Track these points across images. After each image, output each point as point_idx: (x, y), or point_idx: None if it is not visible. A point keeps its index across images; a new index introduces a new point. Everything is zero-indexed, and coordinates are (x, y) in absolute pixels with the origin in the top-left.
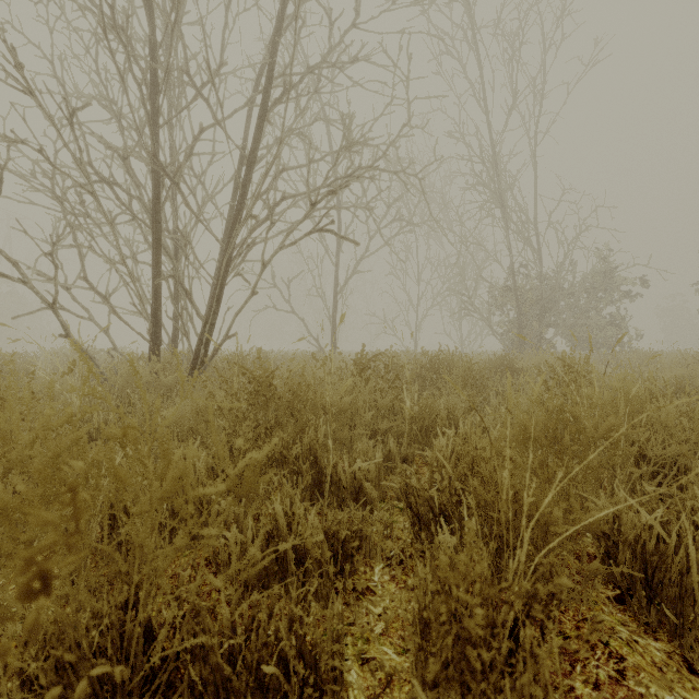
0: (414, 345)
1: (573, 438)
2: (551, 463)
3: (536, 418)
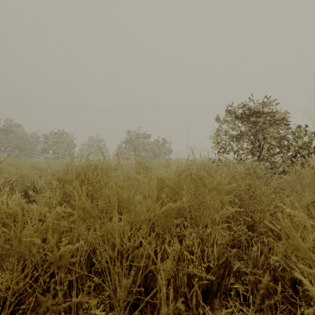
0: None
1: None
2: None
3: None
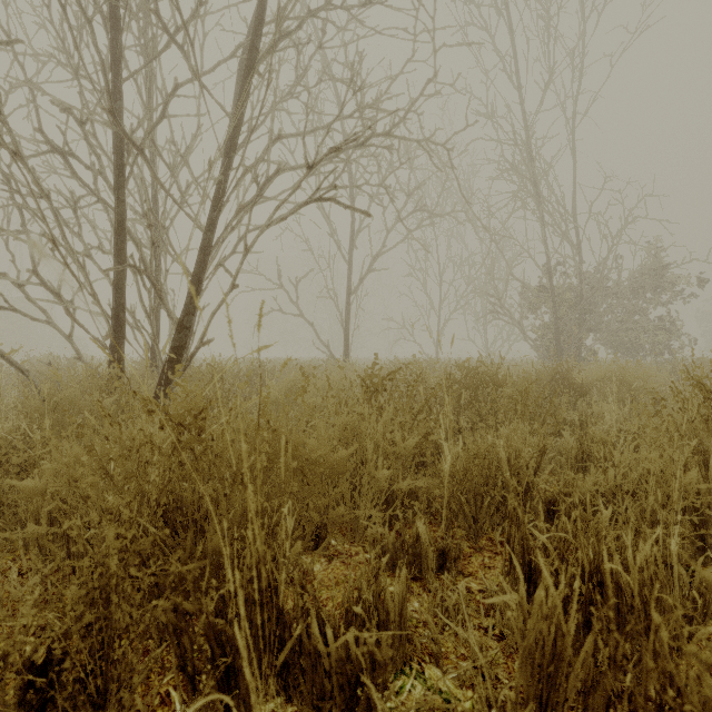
0: (436, 352)
1: None
2: None
3: None
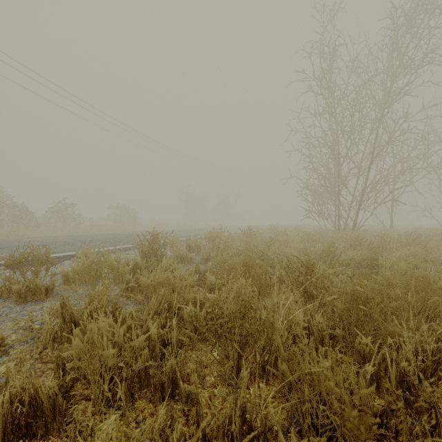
0: None
1: (441, 245)
2: (430, 245)
3: (436, 242)
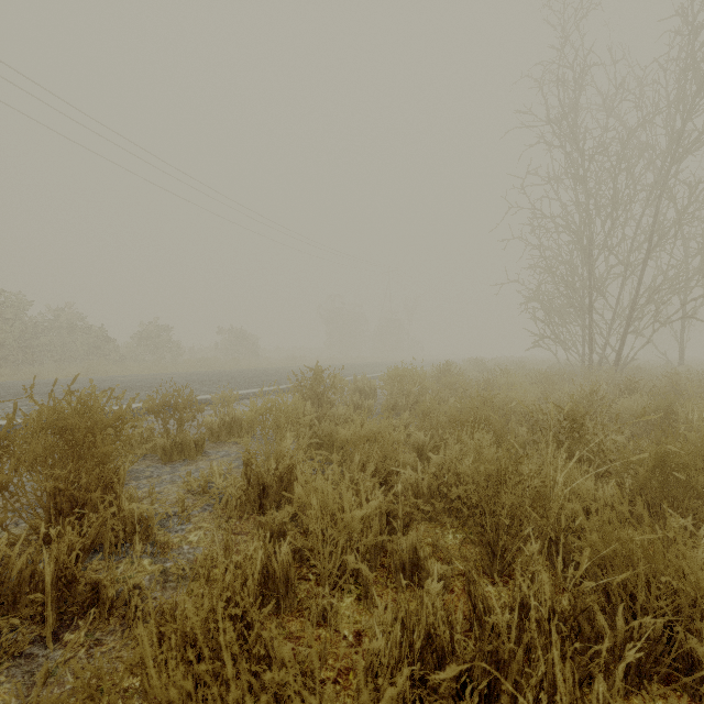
0: None
1: None
2: None
3: None
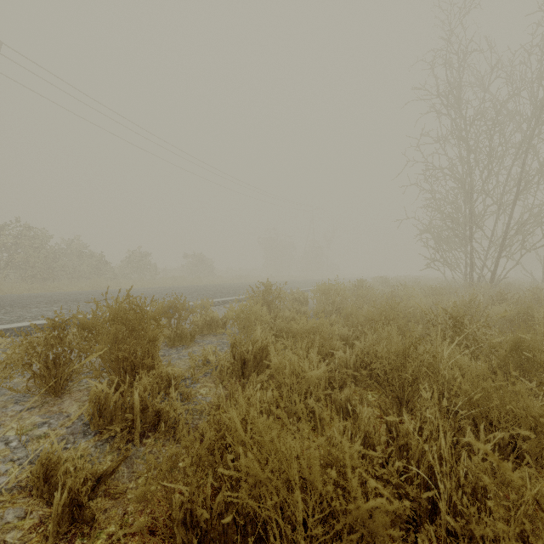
0: None
1: None
2: None
3: None
